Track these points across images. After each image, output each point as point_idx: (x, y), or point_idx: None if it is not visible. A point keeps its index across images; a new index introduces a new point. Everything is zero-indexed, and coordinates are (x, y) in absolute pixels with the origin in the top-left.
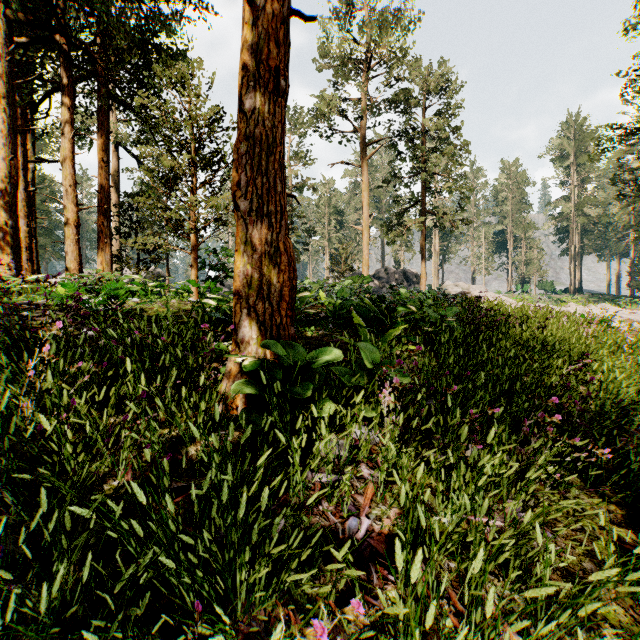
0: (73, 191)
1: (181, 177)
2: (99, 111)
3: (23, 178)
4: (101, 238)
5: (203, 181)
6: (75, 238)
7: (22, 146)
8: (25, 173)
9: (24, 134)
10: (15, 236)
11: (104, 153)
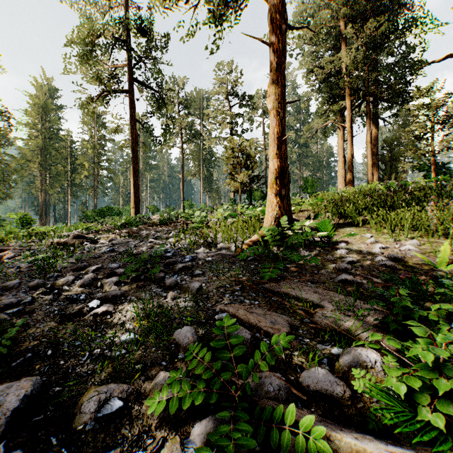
0: (370, 153)
1: (425, 134)
2: (373, 111)
3: (342, 152)
4: (374, 170)
5: (437, 130)
6: (371, 171)
7: (342, 140)
8: (343, 150)
9: (343, 134)
10: (352, 175)
11: (375, 129)
